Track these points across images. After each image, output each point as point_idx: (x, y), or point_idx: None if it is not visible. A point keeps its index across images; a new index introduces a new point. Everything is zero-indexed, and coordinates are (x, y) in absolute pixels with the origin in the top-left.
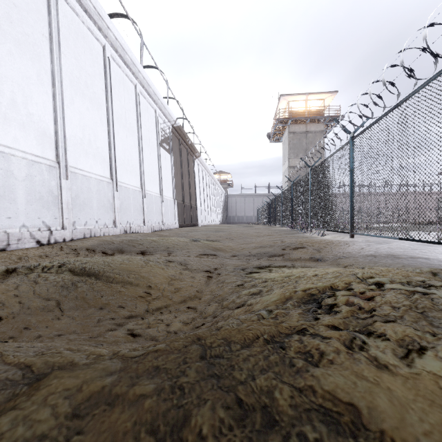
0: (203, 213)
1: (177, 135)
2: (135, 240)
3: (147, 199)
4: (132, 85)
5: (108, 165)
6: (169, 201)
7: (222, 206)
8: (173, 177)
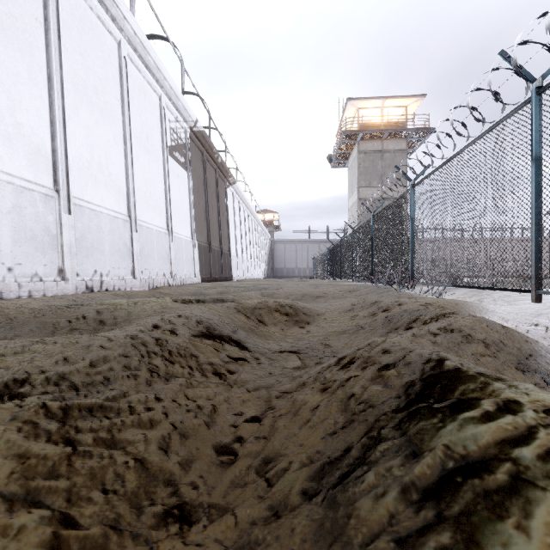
0: (240, 263)
1: (199, 146)
2: (71, 308)
3: (141, 234)
4: (112, 41)
5: (47, 163)
6: (184, 241)
7: (266, 255)
8: (191, 206)
